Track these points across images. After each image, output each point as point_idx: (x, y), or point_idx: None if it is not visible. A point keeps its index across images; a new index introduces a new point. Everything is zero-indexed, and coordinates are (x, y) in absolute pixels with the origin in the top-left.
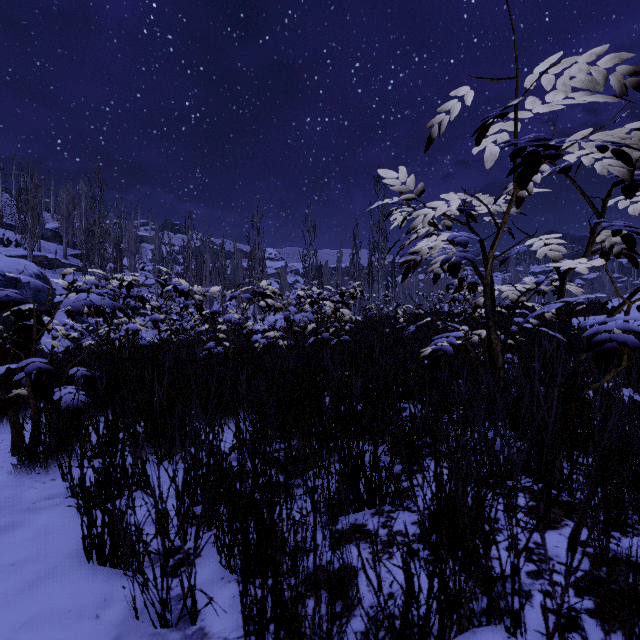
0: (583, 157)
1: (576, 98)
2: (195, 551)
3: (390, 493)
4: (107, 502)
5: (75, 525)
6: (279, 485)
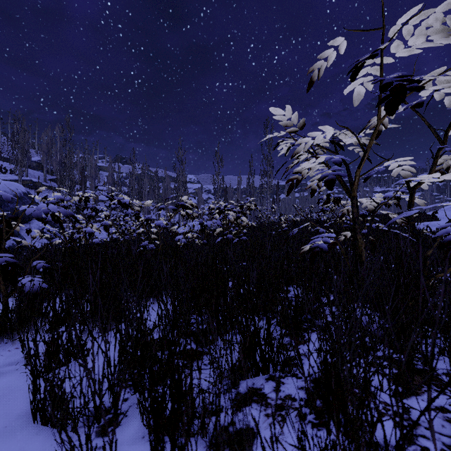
0: (435, 93)
1: (434, 41)
2: (116, 422)
3: (280, 362)
4: (48, 373)
5: (28, 388)
6: (193, 352)
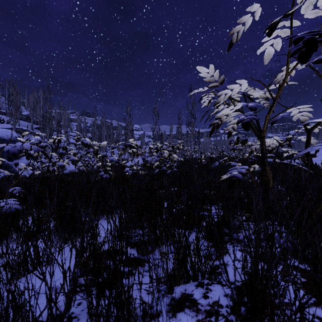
0: None
1: None
2: None
3: (207, 271)
4: (10, 285)
5: None
6: (136, 260)
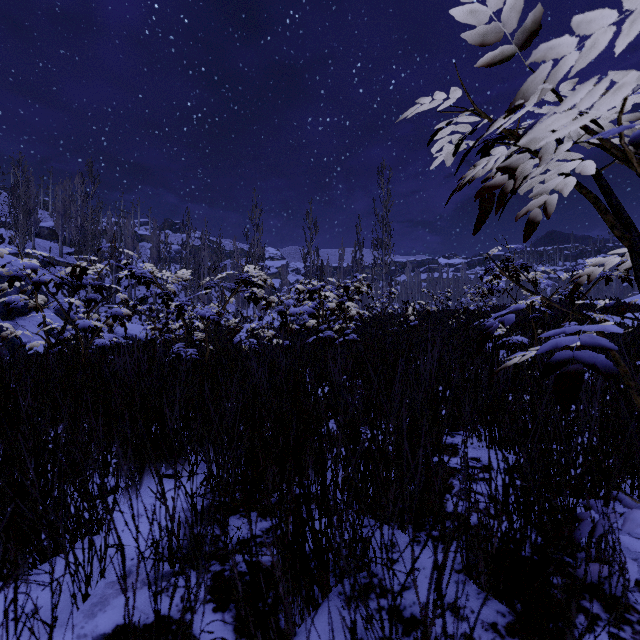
0: None
1: None
2: None
3: None
4: None
5: None
6: None
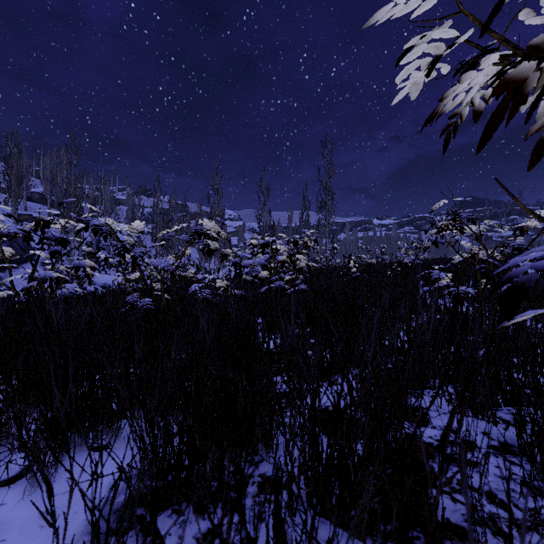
0: None
1: None
2: None
3: None
4: None
5: None
6: None
